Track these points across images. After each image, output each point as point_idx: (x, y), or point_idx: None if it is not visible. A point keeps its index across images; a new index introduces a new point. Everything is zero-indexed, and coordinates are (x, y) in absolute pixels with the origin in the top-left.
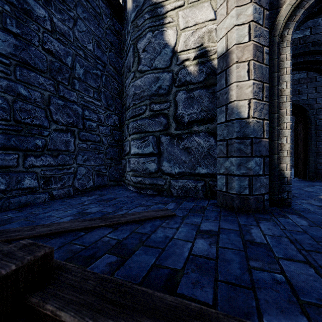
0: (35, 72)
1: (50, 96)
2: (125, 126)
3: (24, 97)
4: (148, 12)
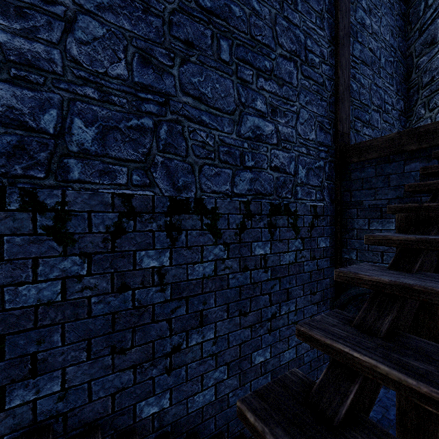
0: (365, 66)
1: (370, 83)
2: (417, 107)
3: (362, 85)
4: None
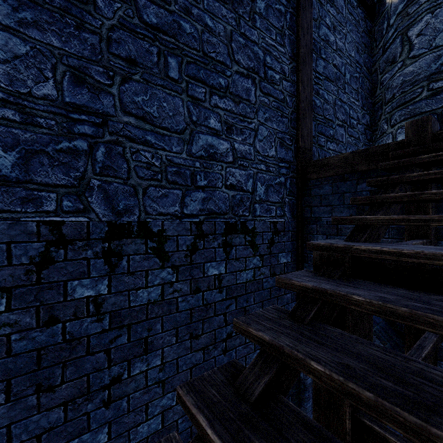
0: (330, 82)
1: (335, 99)
2: (381, 122)
3: (326, 100)
4: None
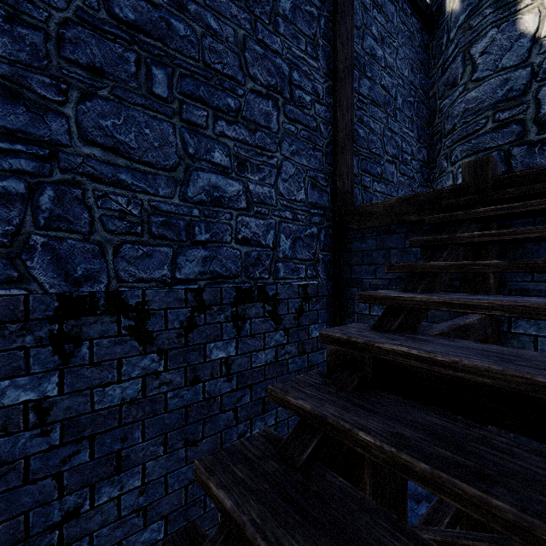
0: (377, 107)
1: (383, 128)
2: (440, 158)
3: (372, 130)
4: (491, 5)
